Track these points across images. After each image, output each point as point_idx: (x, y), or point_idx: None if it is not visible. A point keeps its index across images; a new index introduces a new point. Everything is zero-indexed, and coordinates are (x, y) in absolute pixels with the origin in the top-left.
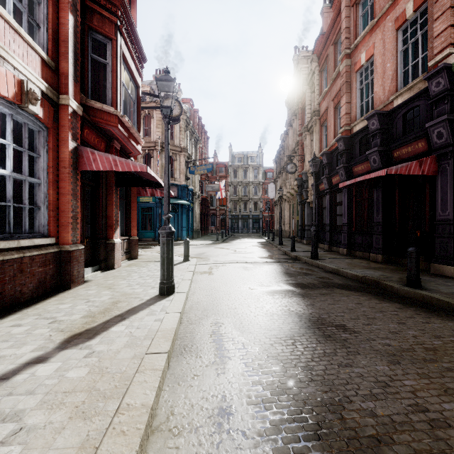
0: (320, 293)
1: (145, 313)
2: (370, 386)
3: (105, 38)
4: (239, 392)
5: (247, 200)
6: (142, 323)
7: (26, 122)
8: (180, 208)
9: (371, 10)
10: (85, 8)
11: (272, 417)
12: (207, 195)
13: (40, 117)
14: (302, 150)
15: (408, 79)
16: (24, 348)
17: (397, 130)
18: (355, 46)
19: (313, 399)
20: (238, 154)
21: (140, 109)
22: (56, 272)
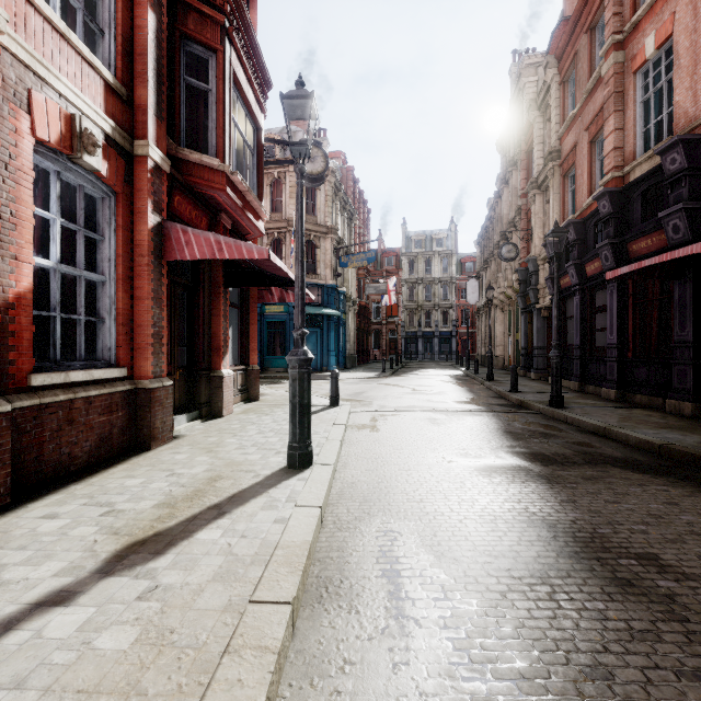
0: (582, 476)
1: (260, 505)
2: None
3: (206, 50)
4: None
5: (432, 308)
6: (253, 525)
7: (82, 184)
8: (326, 322)
9: None
10: (176, 5)
11: None
12: (367, 301)
13: (103, 175)
14: (527, 220)
15: None
16: (45, 567)
17: None
18: (634, 26)
19: None
20: (417, 236)
21: (261, 164)
22: (128, 423)
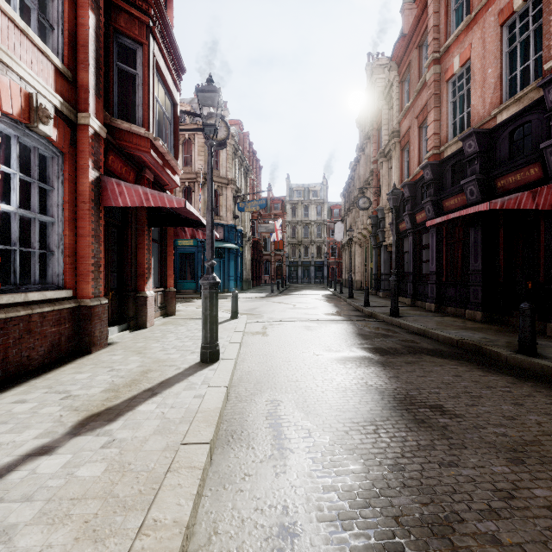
0: (405, 361)
1: (182, 387)
2: (487, 497)
3: (134, 43)
4: (306, 502)
5: (309, 243)
6: (178, 400)
7: (36, 146)
8: (227, 254)
9: (466, 4)
10: (110, 6)
11: (353, 542)
12: (260, 237)
13: (54, 140)
14: (377, 180)
15: (515, 88)
16: (26, 433)
17: (501, 153)
18: (446, 48)
19: (409, 515)
20: (298, 188)
21: (177, 131)
22: (73, 333)
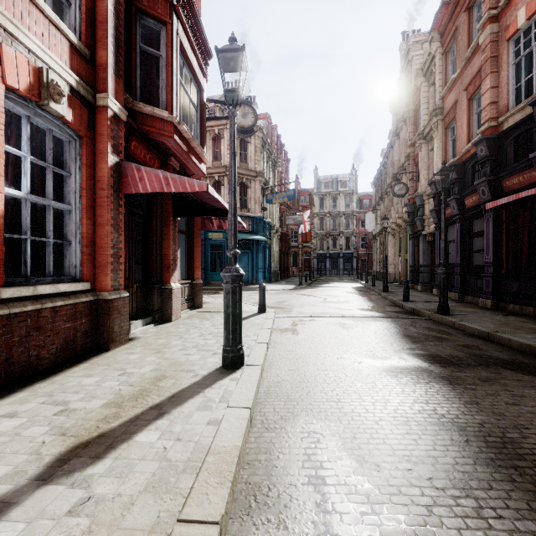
0: (478, 377)
1: (196, 405)
2: None
3: (157, 23)
4: None
5: (337, 235)
6: (188, 426)
7: (50, 128)
8: (255, 246)
9: None
10: None
11: None
12: (287, 229)
13: (68, 121)
14: (415, 165)
15: None
16: None
17: None
18: (507, 2)
19: None
20: (326, 179)
21: (203, 118)
22: (91, 328)
